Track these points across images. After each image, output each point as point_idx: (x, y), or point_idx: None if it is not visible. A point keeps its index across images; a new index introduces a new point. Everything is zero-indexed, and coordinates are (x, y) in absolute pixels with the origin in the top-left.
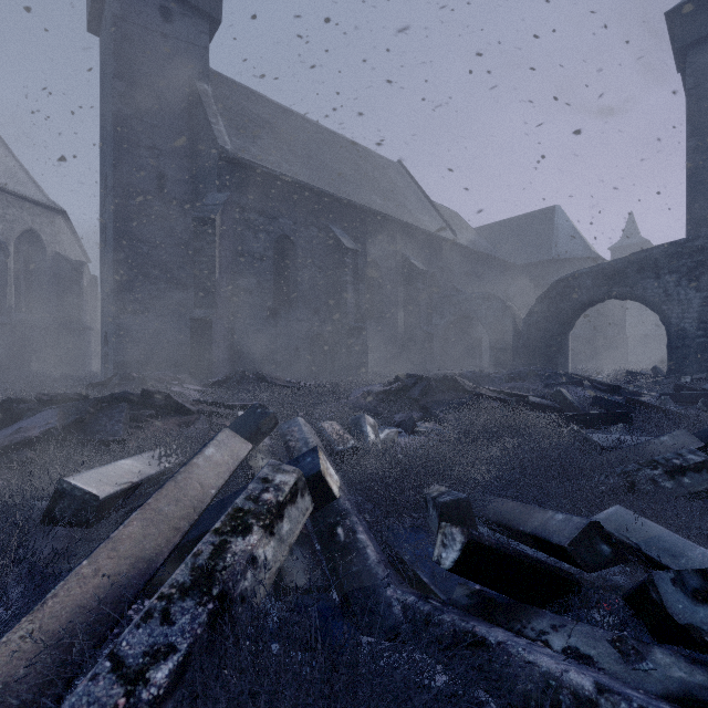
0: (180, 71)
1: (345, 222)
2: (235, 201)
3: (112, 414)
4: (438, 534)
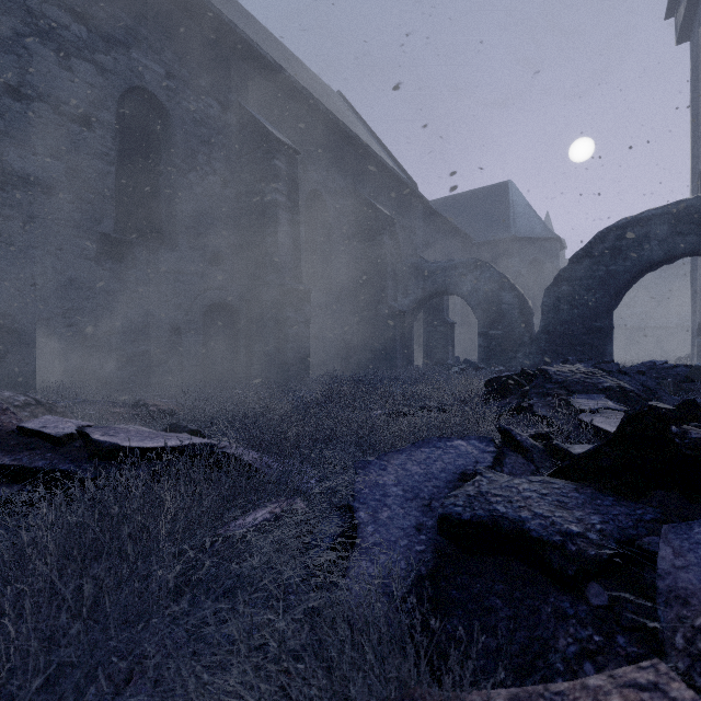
0: None
1: (272, 114)
2: None
3: None
4: None
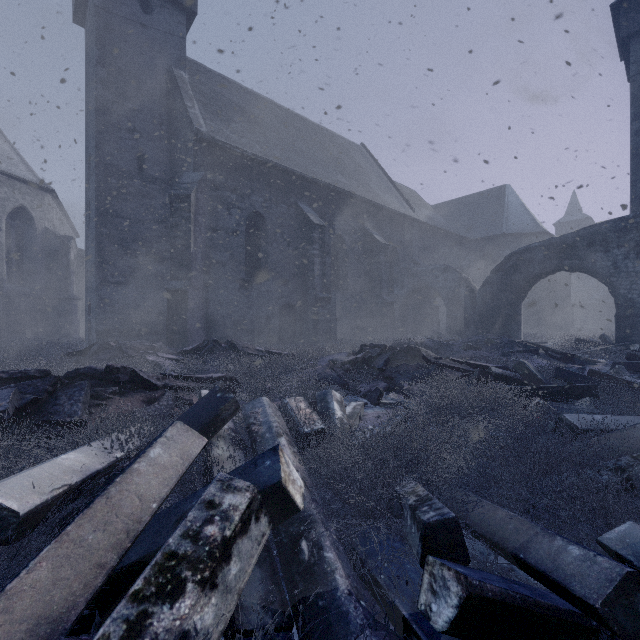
0: (159, 59)
1: (313, 200)
2: (209, 180)
3: (71, 392)
4: (424, 572)
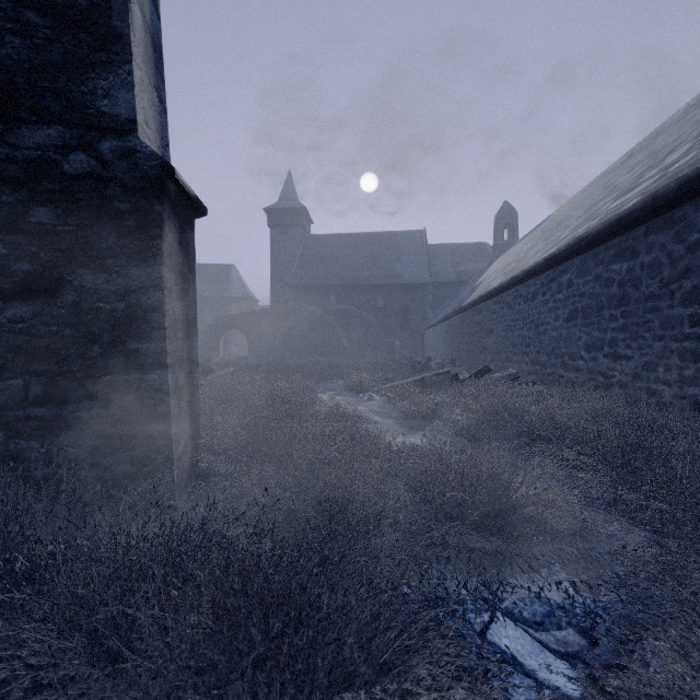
0: None
1: None
2: None
3: None
4: None
